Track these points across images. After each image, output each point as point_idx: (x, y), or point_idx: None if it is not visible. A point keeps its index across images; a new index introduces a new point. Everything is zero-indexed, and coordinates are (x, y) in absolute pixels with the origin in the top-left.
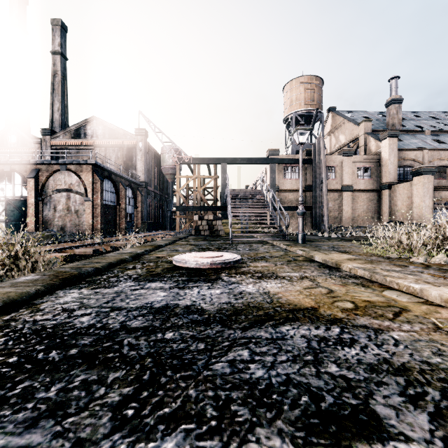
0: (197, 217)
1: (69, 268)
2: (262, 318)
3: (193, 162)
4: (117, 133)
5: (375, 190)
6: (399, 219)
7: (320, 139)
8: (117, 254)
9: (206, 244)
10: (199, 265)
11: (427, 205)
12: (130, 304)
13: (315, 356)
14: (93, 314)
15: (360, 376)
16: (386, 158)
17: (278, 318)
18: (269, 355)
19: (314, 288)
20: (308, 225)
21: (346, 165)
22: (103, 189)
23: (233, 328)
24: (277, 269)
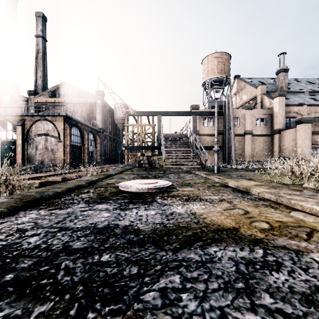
0: (140, 154)
1: (35, 192)
2: (191, 238)
3: (137, 114)
4: (82, 93)
5: (269, 135)
6: (286, 155)
7: (229, 97)
8: (77, 181)
9: (145, 174)
10: (139, 190)
11: (307, 145)
12: (77, 225)
13: (246, 283)
14: (42, 234)
15: (298, 310)
16: (276, 111)
17: (205, 239)
18: (200, 281)
19: (232, 209)
20: (220, 159)
21: (248, 116)
22: (72, 134)
23: (165, 249)
24: (200, 193)
